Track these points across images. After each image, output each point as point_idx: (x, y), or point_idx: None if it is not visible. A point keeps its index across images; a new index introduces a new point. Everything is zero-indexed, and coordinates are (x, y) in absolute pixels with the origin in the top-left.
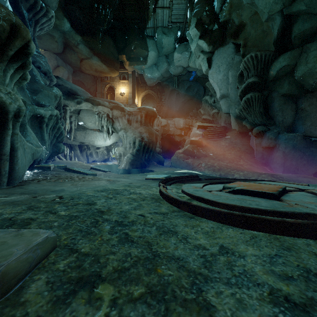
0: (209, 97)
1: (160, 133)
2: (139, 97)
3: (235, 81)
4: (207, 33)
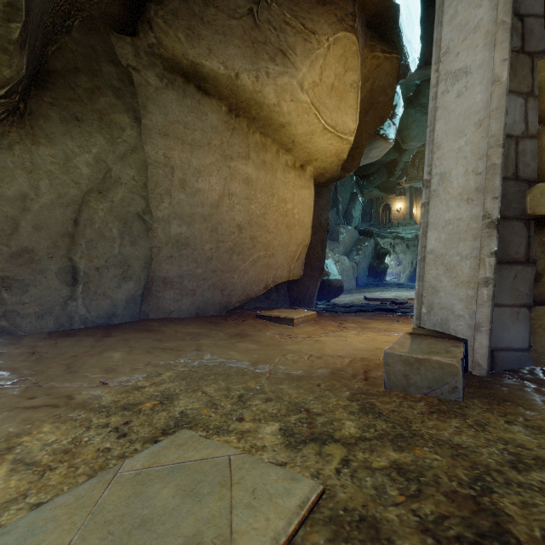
0: None
1: None
2: (418, 204)
3: None
4: None
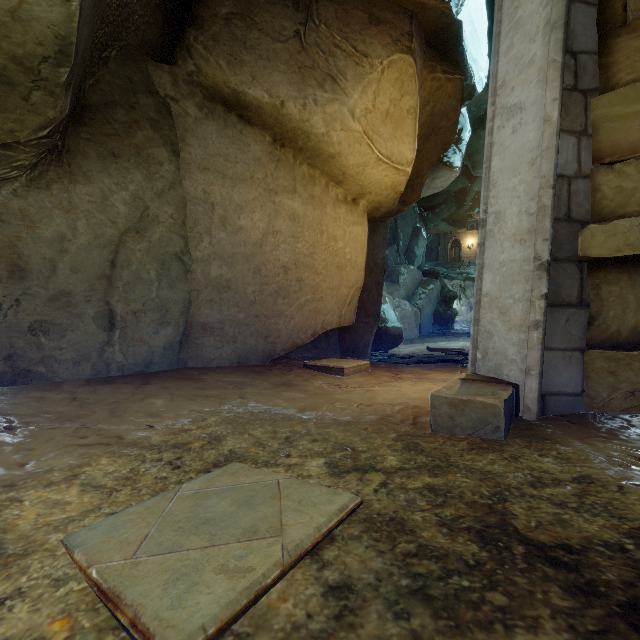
0: None
1: None
2: None
3: None
4: None
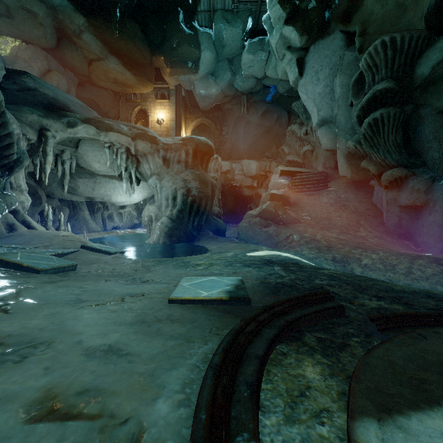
0: (297, 126)
1: (219, 184)
2: (188, 128)
3: (346, 94)
4: (298, 15)
